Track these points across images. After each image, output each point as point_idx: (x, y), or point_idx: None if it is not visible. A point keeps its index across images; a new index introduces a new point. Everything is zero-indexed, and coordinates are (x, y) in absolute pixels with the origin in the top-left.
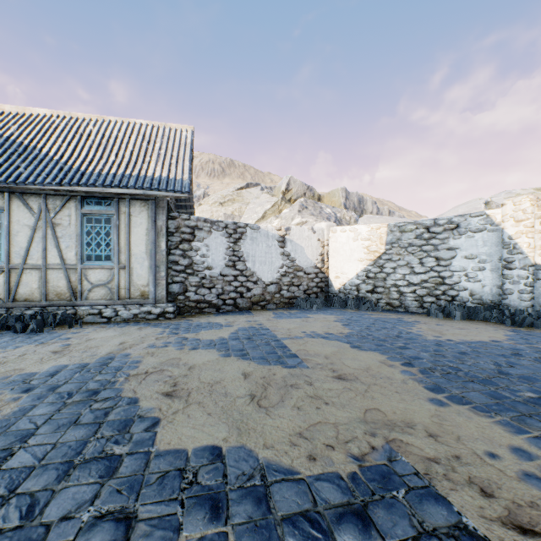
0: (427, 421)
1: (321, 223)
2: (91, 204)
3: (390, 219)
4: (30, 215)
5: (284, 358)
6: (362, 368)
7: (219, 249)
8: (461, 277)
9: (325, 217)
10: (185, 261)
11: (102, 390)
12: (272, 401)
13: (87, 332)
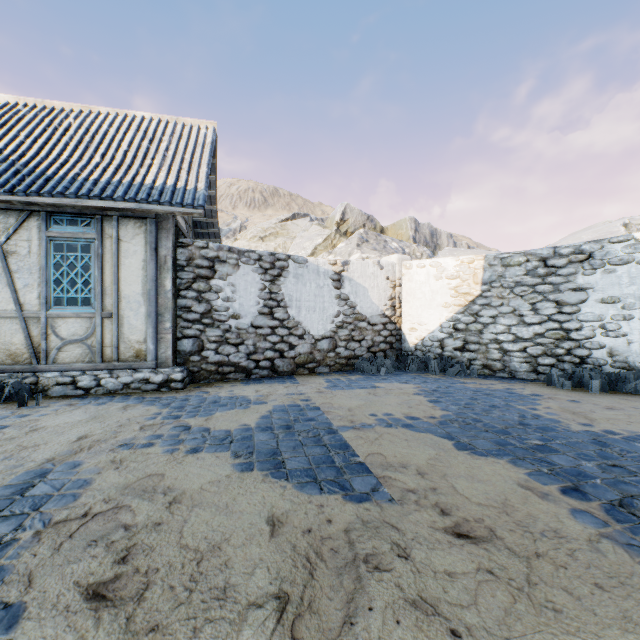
0: None
1: (391, 256)
2: (62, 224)
3: (480, 252)
4: None
5: (346, 476)
6: (494, 504)
7: (250, 290)
8: (596, 330)
9: (391, 253)
10: (201, 307)
11: None
12: (326, 625)
13: (41, 415)
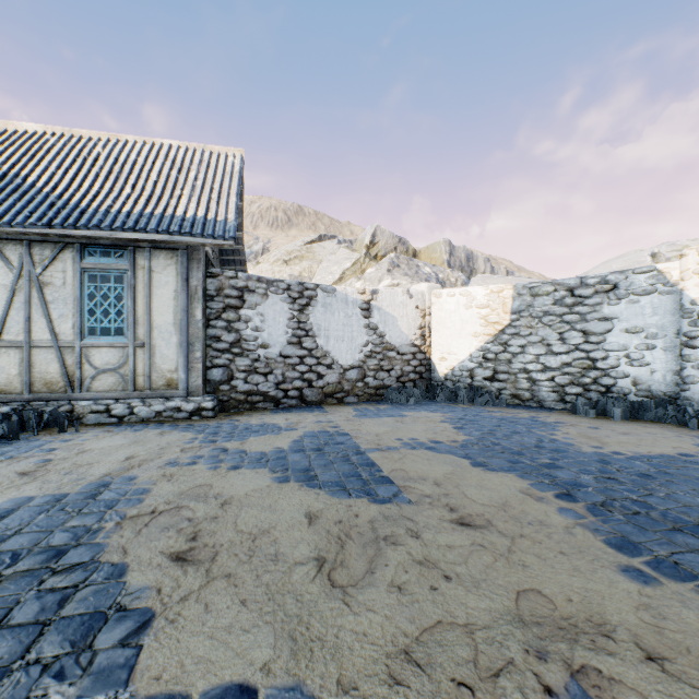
0: (632, 620)
1: (420, 284)
2: (95, 256)
3: (513, 279)
4: (7, 271)
5: (372, 485)
6: (495, 505)
7: (278, 320)
8: (621, 359)
9: (424, 279)
10: (230, 336)
11: (71, 549)
12: (354, 573)
13: (83, 439)
